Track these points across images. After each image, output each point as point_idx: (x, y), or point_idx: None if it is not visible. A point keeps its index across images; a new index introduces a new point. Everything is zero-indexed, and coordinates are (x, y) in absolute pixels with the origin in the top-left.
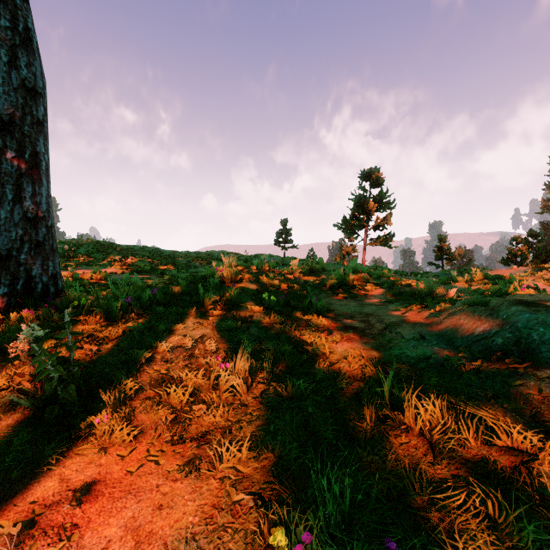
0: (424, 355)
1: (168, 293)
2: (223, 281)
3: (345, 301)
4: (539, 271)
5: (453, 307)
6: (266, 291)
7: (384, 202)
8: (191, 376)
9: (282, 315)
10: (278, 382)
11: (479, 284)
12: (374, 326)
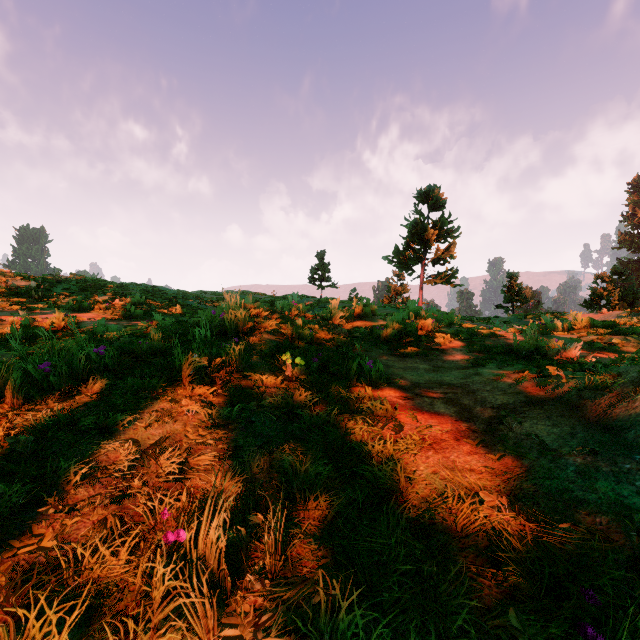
0: (622, 504)
1: (133, 352)
2: (223, 332)
3: (410, 361)
4: (637, 315)
5: (617, 381)
6: (291, 348)
7: (446, 229)
8: (105, 554)
9: (314, 392)
10: (297, 584)
11: (585, 334)
12: (472, 412)
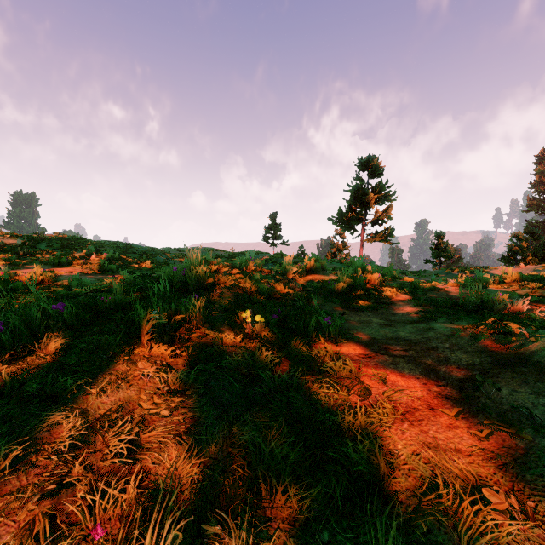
0: None
1: (96, 308)
2: (184, 287)
3: (363, 314)
4: None
5: None
6: (250, 302)
7: (384, 193)
8: None
9: (274, 351)
10: None
11: (517, 288)
12: (438, 373)
